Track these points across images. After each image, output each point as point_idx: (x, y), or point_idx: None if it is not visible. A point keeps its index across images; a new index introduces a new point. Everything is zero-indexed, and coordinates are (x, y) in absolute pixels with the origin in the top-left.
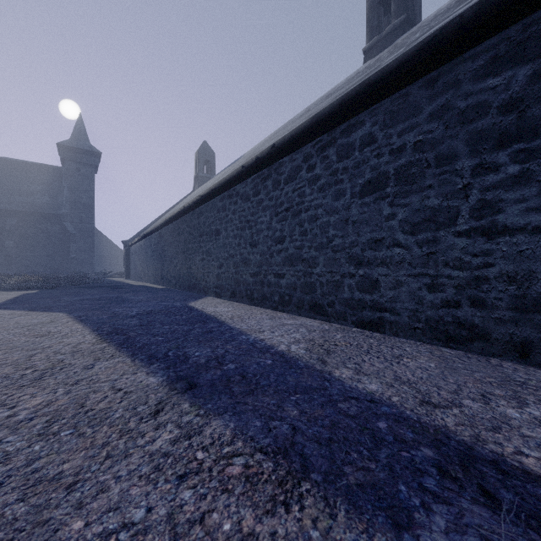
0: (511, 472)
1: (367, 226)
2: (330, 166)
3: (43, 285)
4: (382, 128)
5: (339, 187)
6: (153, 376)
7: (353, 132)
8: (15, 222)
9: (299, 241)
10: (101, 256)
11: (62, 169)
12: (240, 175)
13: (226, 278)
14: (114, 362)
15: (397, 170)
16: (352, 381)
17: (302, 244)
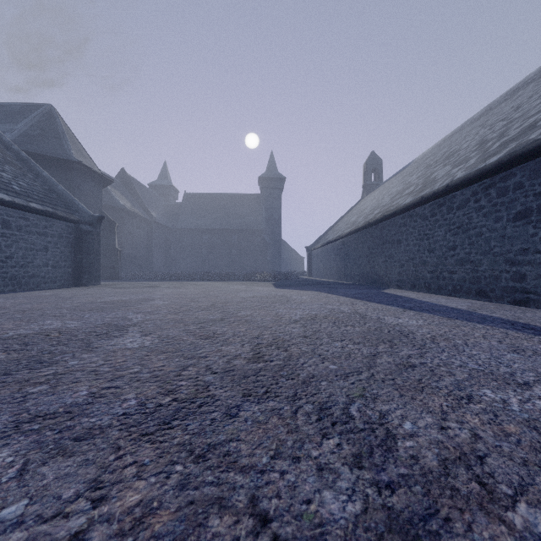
0: (528, 325)
1: (518, 240)
2: (492, 201)
3: (274, 279)
4: (528, 179)
5: (498, 214)
6: (394, 307)
7: (508, 180)
8: (236, 237)
9: (468, 249)
10: (283, 259)
11: (260, 195)
12: (420, 203)
13: (406, 275)
14: (373, 304)
15: (538, 206)
16: (486, 314)
17: (470, 251)
